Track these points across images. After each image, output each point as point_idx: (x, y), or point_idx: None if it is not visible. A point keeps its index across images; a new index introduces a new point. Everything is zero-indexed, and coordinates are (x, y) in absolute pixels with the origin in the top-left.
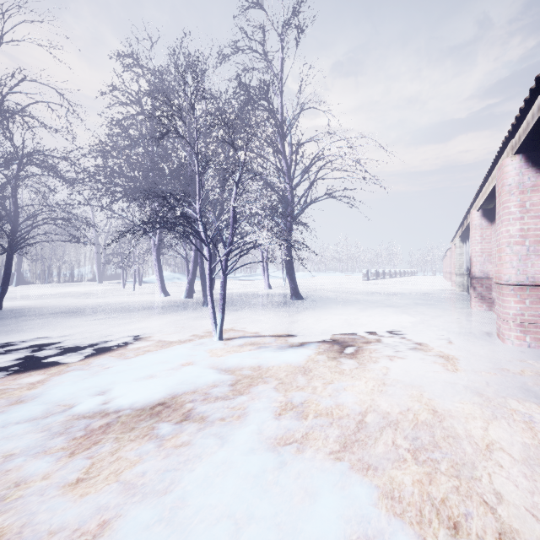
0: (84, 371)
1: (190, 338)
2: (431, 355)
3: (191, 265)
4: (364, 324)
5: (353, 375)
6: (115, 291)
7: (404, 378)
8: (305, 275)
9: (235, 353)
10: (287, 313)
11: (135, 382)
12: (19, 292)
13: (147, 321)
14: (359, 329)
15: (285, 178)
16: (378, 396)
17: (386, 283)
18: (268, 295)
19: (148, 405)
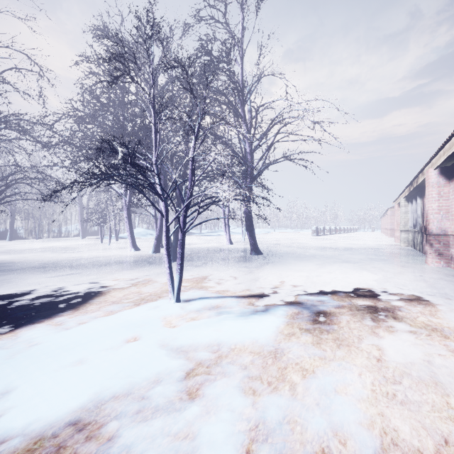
0: (1, 352)
1: (146, 300)
2: (421, 327)
3: (158, 222)
4: (328, 282)
5: (338, 363)
6: (92, 246)
7: (406, 367)
8: (261, 231)
9: (192, 322)
10: (248, 269)
11: (53, 375)
12: (8, 246)
13: (109, 277)
14: (325, 288)
15: (245, 142)
16: (386, 406)
17: (333, 238)
18: (229, 250)
19: (53, 426)
